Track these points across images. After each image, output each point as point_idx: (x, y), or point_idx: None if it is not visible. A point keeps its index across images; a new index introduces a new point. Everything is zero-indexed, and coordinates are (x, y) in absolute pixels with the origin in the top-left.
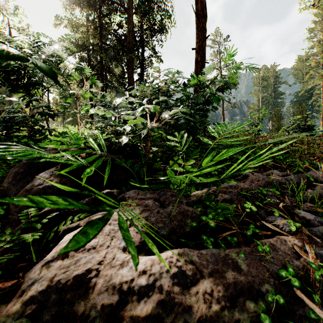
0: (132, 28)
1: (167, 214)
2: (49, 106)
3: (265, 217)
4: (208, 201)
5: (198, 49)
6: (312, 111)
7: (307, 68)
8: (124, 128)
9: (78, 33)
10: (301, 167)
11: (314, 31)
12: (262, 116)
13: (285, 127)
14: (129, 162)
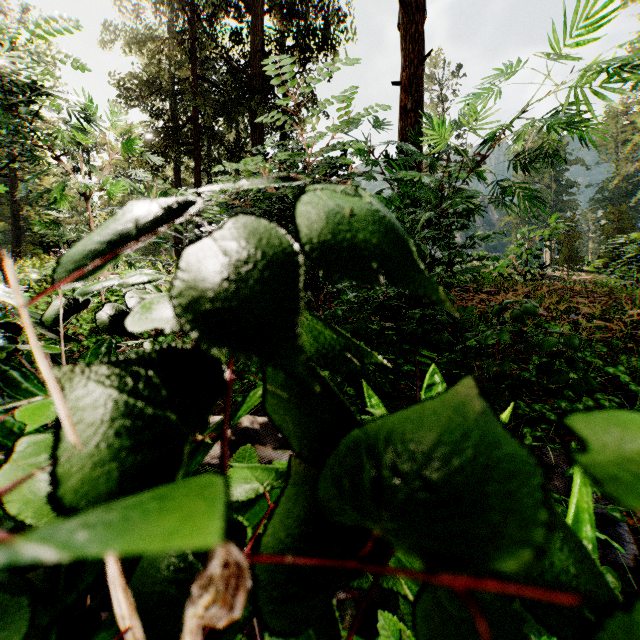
0: (261, 43)
1: None
2: None
3: None
4: None
5: (408, 82)
6: (636, 219)
7: (627, 131)
8: None
9: (144, 55)
10: None
11: None
12: (550, 234)
13: (603, 259)
14: None
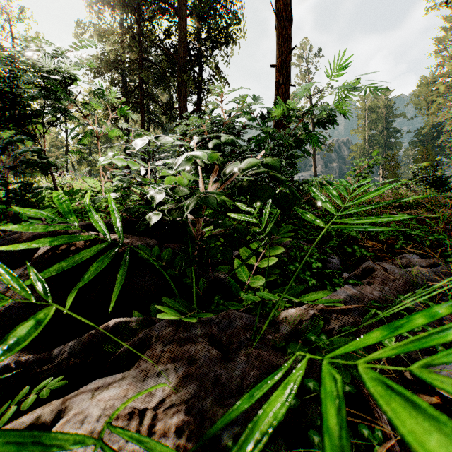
0: (185, 37)
1: (236, 384)
2: (40, 150)
3: (418, 358)
4: (313, 332)
5: (280, 66)
6: (441, 155)
7: (434, 94)
8: (152, 195)
9: (107, 44)
10: (449, 247)
11: (443, 42)
12: (372, 163)
13: (406, 179)
14: (166, 253)
